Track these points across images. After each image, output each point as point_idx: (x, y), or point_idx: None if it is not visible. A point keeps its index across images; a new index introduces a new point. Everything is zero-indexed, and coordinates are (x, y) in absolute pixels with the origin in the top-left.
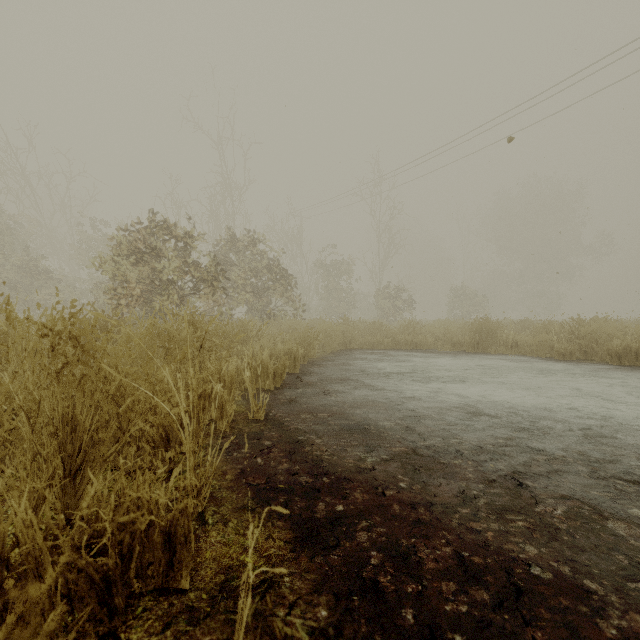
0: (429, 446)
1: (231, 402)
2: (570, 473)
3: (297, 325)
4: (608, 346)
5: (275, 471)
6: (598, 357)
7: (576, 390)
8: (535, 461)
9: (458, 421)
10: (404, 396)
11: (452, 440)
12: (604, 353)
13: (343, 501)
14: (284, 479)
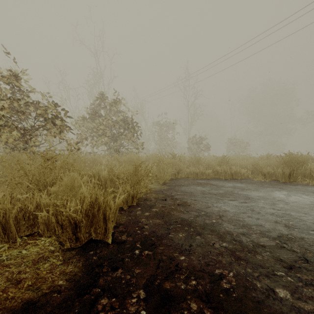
0: None
1: None
2: None
3: (135, 159)
4: None
5: None
6: None
7: None
8: None
9: None
10: None
11: None
12: None
13: None
14: None
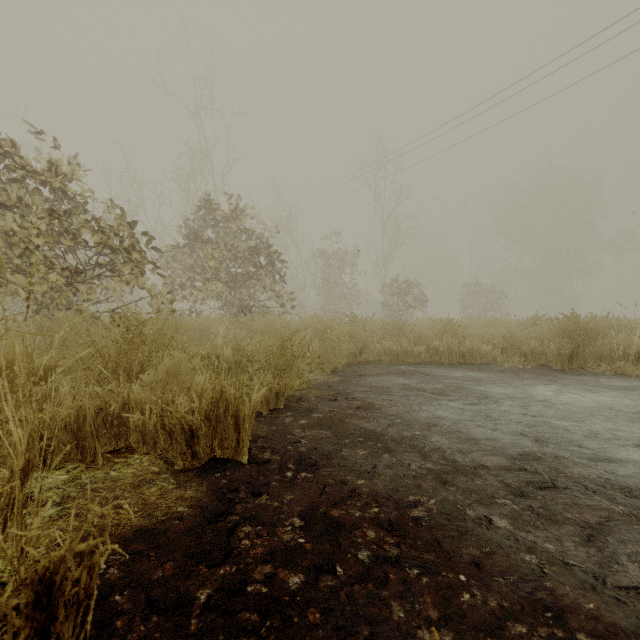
0: None
1: None
2: None
3: (278, 325)
4: None
5: None
6: None
7: None
8: None
9: None
10: None
11: None
12: None
13: None
14: None
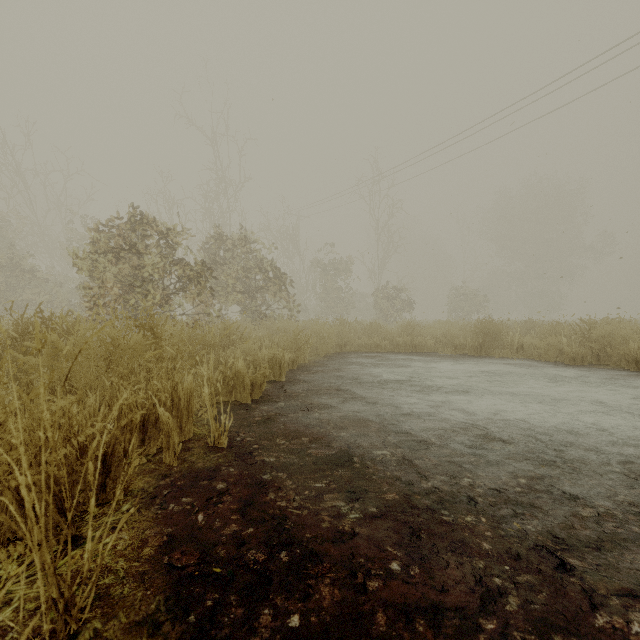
0: (431, 490)
1: (189, 424)
2: (626, 540)
3: (289, 326)
4: (624, 350)
5: (216, 539)
6: (612, 362)
7: (597, 403)
8: (573, 516)
9: (465, 448)
10: (401, 411)
11: (460, 479)
12: (618, 357)
13: (301, 605)
14: (225, 555)
